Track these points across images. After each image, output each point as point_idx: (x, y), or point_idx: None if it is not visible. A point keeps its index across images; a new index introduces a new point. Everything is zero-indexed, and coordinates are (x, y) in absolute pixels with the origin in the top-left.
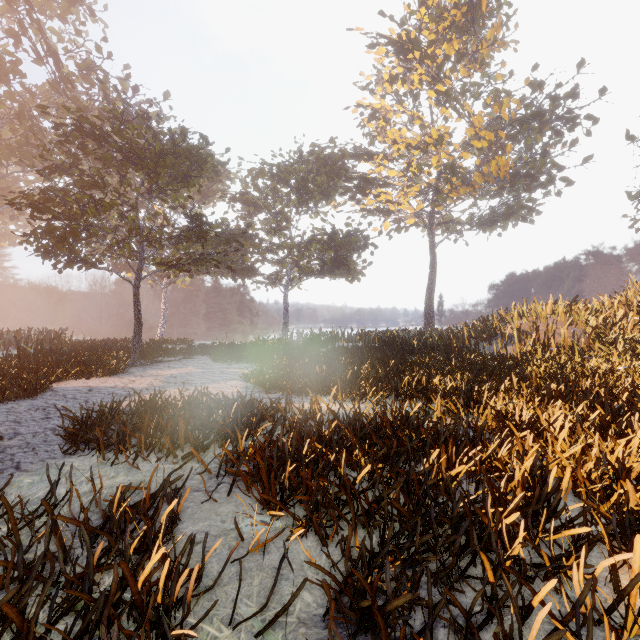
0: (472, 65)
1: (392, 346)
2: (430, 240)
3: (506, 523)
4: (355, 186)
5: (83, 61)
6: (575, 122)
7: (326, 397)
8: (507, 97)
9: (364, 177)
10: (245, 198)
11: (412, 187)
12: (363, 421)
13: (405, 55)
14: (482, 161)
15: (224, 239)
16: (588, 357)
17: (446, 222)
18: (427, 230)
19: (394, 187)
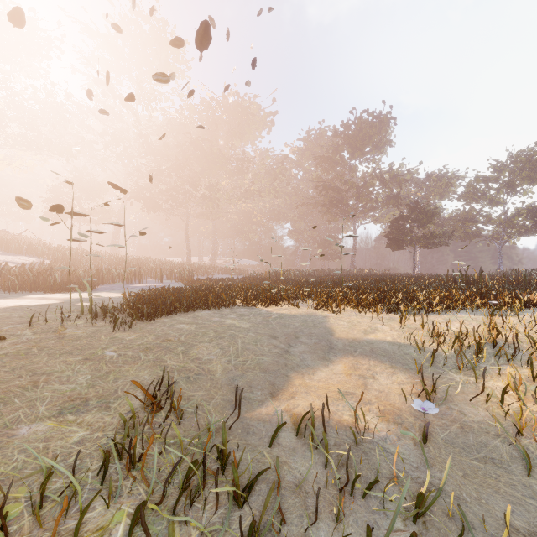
0: None
1: None
2: None
3: None
4: None
5: (390, 172)
6: None
7: None
8: None
9: None
10: (467, 195)
11: None
12: None
13: None
14: None
15: (444, 236)
16: None
17: None
18: None
19: None
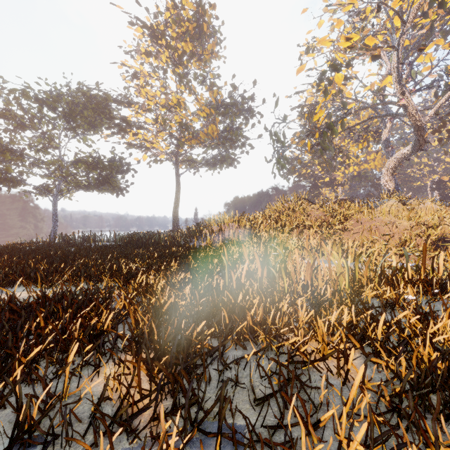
0: (200, 62)
1: (132, 244)
2: (176, 171)
3: (33, 354)
4: (116, 124)
5: None
6: (253, 114)
7: (29, 287)
8: (216, 89)
9: (124, 119)
10: (8, 114)
11: (160, 133)
12: (20, 302)
13: (157, 40)
14: (204, 125)
15: None
16: (237, 246)
17: (187, 160)
18: (174, 164)
19: (148, 130)
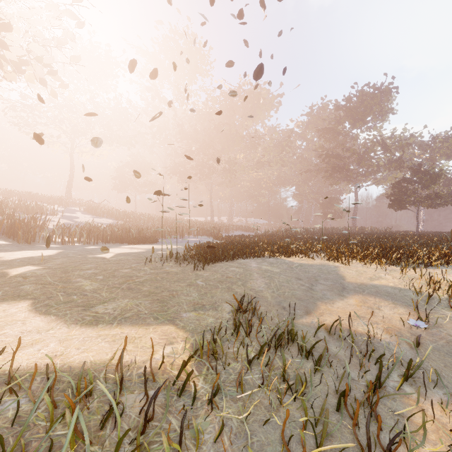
0: None
1: None
2: None
3: None
4: None
5: (392, 138)
6: None
7: None
8: None
9: None
10: None
11: None
12: None
13: None
14: None
15: (450, 196)
16: None
17: None
18: None
19: None
